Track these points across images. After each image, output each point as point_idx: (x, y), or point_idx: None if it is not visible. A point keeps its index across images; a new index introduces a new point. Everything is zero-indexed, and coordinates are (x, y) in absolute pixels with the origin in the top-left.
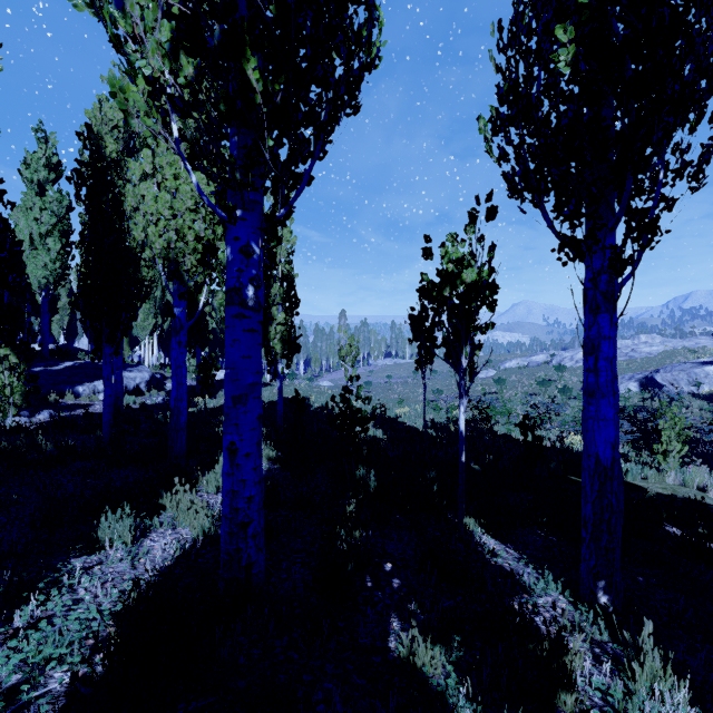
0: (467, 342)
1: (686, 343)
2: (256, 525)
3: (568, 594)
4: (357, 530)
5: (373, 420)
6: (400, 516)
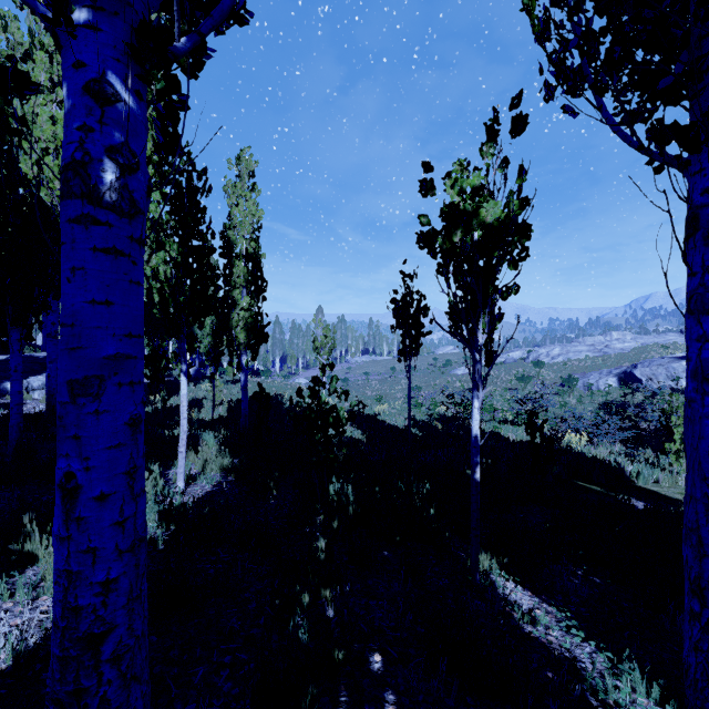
0: (485, 309)
1: (657, 340)
2: (123, 634)
3: (674, 708)
4: (326, 589)
5: (351, 420)
6: (388, 551)
